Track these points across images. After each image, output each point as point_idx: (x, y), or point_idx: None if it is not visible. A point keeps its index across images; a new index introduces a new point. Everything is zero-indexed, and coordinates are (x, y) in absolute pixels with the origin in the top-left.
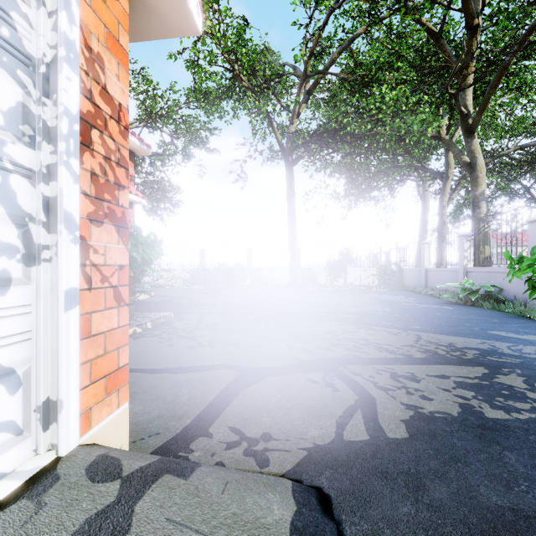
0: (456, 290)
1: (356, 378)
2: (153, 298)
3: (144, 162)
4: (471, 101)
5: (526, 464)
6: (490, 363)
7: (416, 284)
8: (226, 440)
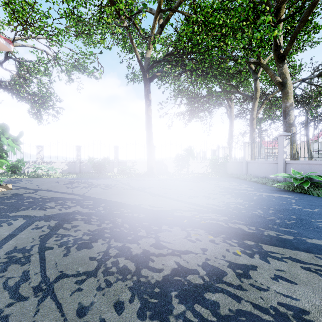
0: (274, 177)
1: None
2: (7, 191)
3: (32, 77)
4: (282, 36)
5: None
6: None
7: (238, 172)
8: None
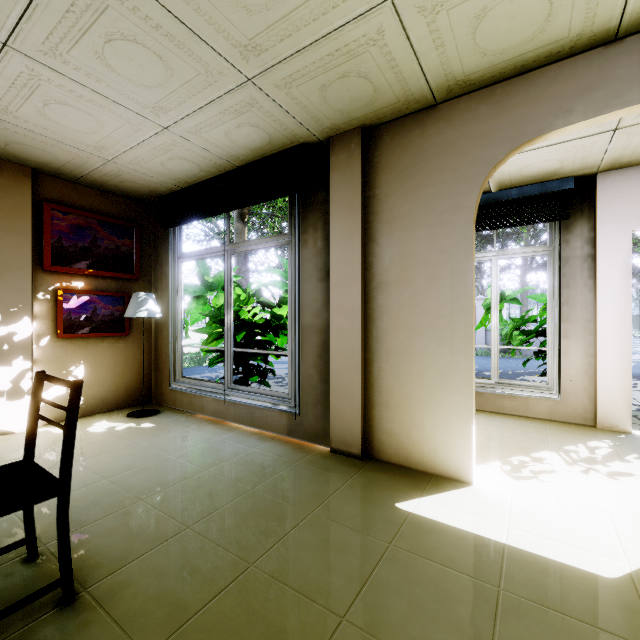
0: None
1: None
2: None
3: None
4: None
5: None
6: (634, 375)
7: None
8: None
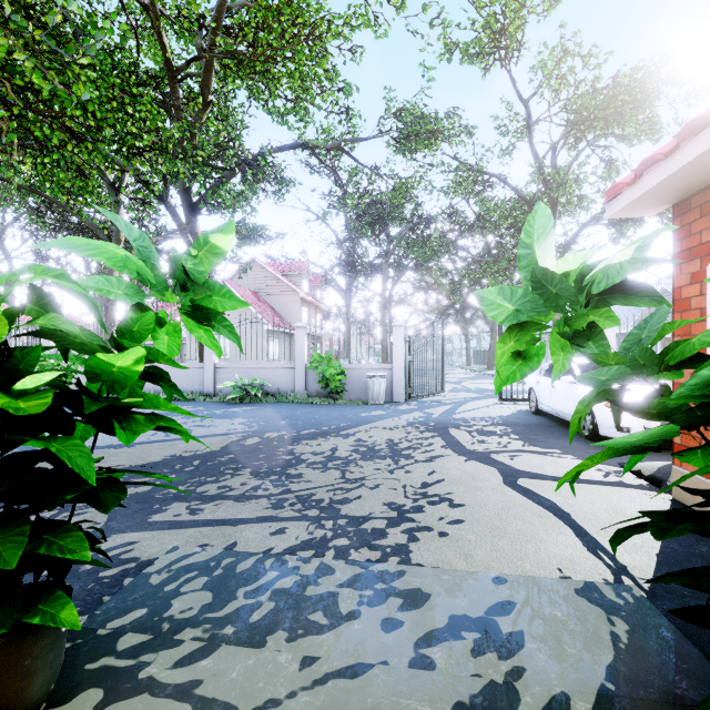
0: (196, 389)
1: (495, 450)
2: None
3: None
4: None
5: (555, 441)
6: (439, 426)
7: None
8: (617, 477)
